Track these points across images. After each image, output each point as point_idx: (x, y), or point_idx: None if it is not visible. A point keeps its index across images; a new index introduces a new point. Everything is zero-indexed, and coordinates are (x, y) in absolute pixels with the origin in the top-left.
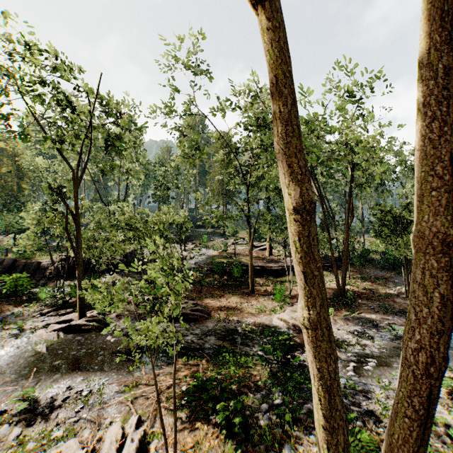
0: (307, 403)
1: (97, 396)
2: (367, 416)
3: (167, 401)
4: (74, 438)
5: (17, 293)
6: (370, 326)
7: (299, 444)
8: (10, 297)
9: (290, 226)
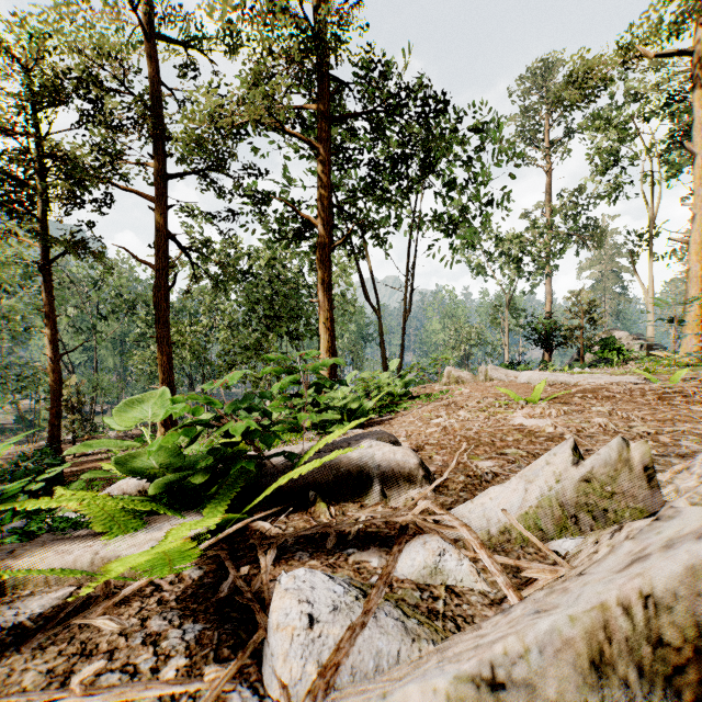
0: None
1: None
2: None
3: None
4: None
5: None
6: None
7: None
8: None
9: None
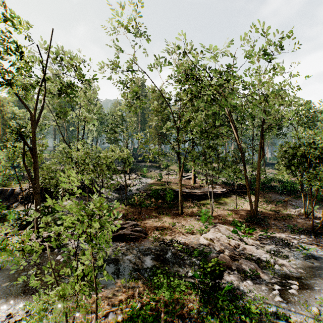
0: None
1: None
2: None
3: None
4: None
5: None
6: (282, 245)
7: None
8: None
9: None
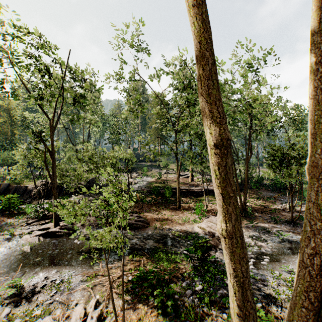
0: (220, 289)
1: (66, 284)
2: (264, 299)
3: (118, 288)
4: (49, 316)
5: (10, 208)
6: (264, 232)
7: (214, 320)
8: (5, 211)
9: (212, 158)
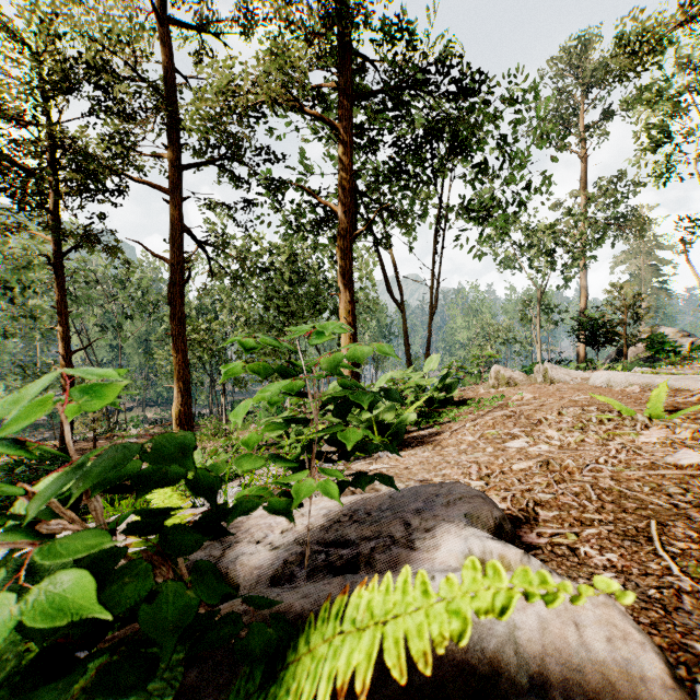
0: None
1: None
2: None
3: None
4: None
5: None
6: None
7: None
8: None
9: None
